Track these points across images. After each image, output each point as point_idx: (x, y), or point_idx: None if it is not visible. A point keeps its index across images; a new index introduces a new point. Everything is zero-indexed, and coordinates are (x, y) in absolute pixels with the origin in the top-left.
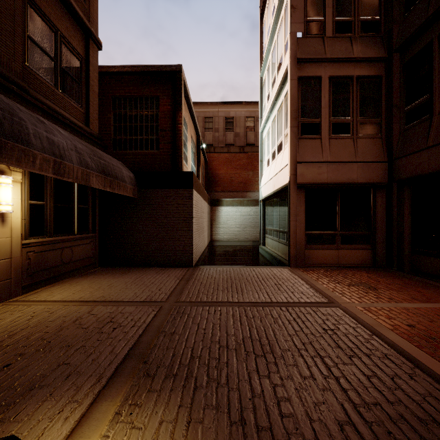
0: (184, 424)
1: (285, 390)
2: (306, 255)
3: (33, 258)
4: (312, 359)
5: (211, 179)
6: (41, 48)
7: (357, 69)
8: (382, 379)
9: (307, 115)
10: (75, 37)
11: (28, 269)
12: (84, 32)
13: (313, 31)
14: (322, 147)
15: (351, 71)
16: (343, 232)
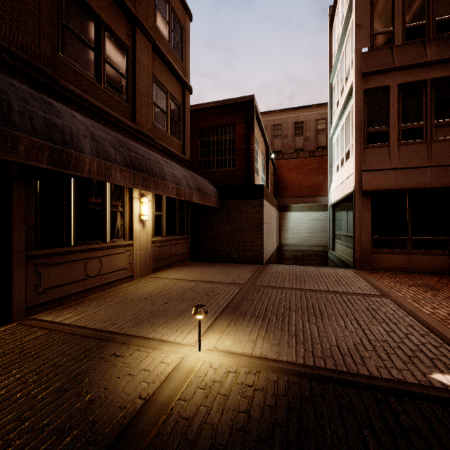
0: (263, 332)
1: (324, 329)
2: (373, 259)
3: (156, 251)
4: (349, 320)
5: (280, 185)
6: (160, 108)
7: (431, 72)
8: (398, 333)
9: (374, 124)
10: (177, 91)
11: (154, 258)
12: (182, 85)
13: (381, 43)
14: (390, 154)
15: (424, 75)
16: (415, 237)
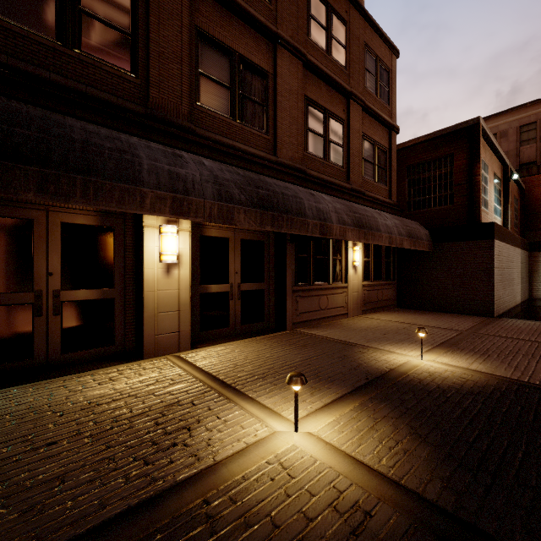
0: (481, 360)
1: None
2: None
3: (365, 294)
4: None
5: (531, 213)
6: (368, 161)
7: None
8: None
9: None
10: (383, 137)
11: (364, 300)
12: (388, 129)
13: None
14: None
15: None
16: None
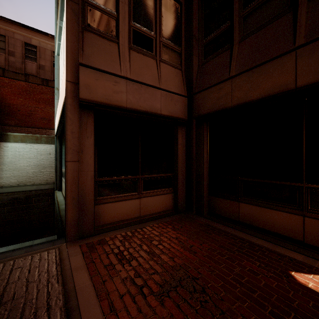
0: None
1: None
2: (98, 213)
3: None
4: None
5: None
6: None
7: None
8: None
9: None
10: None
11: None
12: None
13: None
14: (120, 56)
15: None
16: (145, 174)
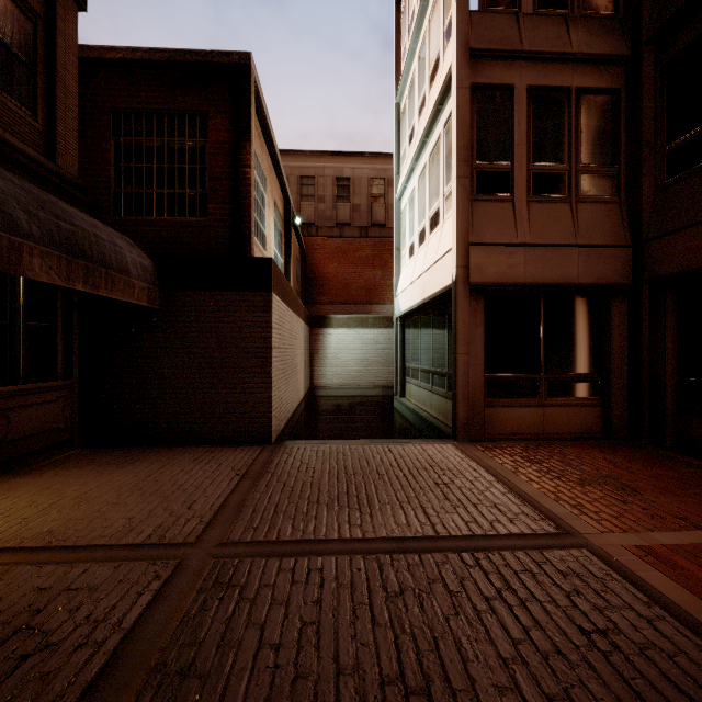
0: None
1: None
2: (487, 418)
3: None
4: None
5: (311, 282)
6: None
7: (577, 76)
8: None
9: (488, 156)
10: None
11: None
12: None
13: (499, 2)
14: (516, 217)
15: (567, 78)
16: (552, 374)
